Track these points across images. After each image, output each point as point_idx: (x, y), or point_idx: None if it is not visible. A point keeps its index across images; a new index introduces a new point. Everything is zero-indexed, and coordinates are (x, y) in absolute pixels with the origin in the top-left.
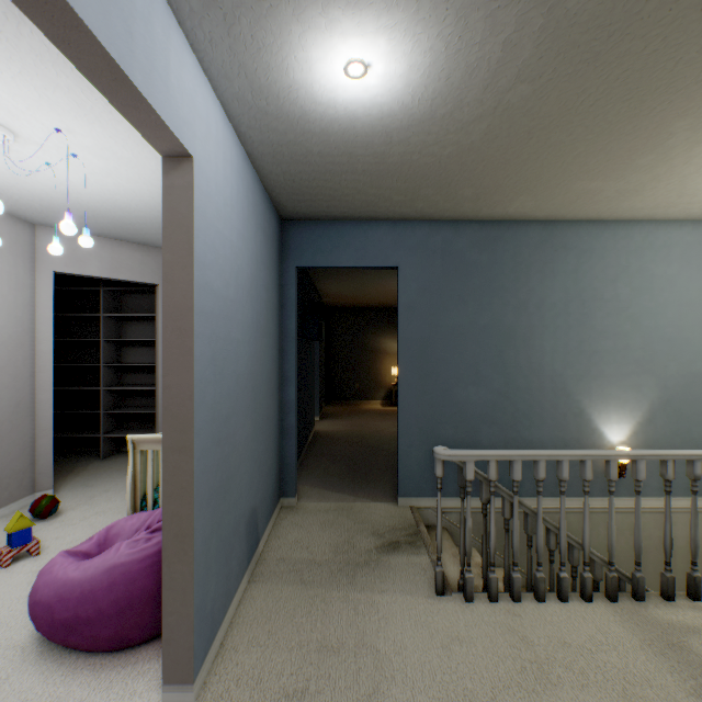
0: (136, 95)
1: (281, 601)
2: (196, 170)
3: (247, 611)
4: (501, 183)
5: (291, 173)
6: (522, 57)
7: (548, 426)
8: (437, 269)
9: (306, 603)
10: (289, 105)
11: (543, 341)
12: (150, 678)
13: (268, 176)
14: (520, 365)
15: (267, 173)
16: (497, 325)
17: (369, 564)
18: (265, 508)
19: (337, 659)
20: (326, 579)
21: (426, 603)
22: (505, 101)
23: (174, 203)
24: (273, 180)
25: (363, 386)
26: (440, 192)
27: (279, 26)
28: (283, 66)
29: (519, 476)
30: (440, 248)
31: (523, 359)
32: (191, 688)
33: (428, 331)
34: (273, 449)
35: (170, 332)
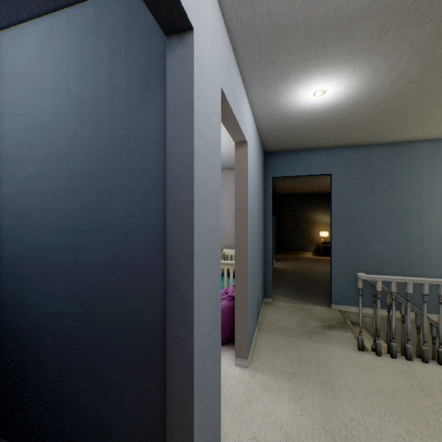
0: (238, 128)
1: (275, 340)
2: (248, 147)
3: (260, 341)
4: (399, 125)
5: (276, 134)
6: (410, 75)
7: (436, 269)
8: (356, 174)
9: (288, 343)
10: (283, 109)
11: (431, 215)
12: (227, 356)
13: (264, 136)
14: (414, 230)
15: (263, 135)
16: (397, 206)
17: (317, 332)
18: (260, 300)
19: (308, 365)
20: (295, 335)
21: (352, 353)
22: (400, 92)
23: (240, 162)
24: (266, 137)
25: (300, 243)
26: (359, 133)
27: (287, 86)
28: (284, 97)
29: (410, 291)
30: (358, 162)
31: (416, 226)
32: (246, 361)
33: (350, 210)
34: (262, 271)
35: (238, 214)
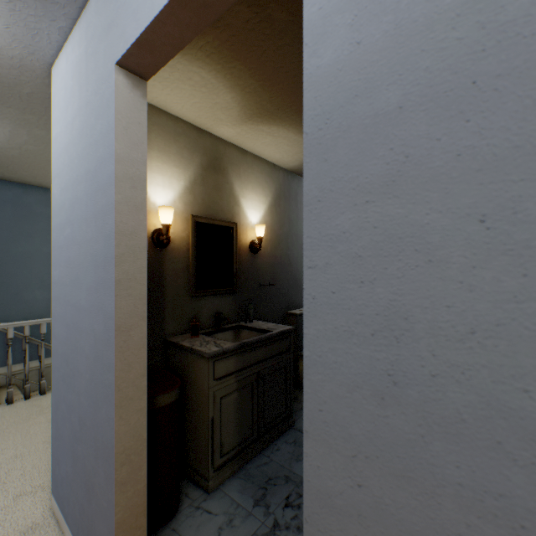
0: None
1: None
2: None
3: None
4: (48, 175)
5: None
6: (25, 138)
7: None
8: (9, 213)
9: None
10: None
11: None
12: None
13: None
14: None
15: None
16: None
17: None
18: None
19: None
20: None
21: None
22: (25, 147)
23: None
24: None
25: None
26: (3, 168)
27: None
28: None
29: (46, 331)
30: (12, 200)
31: None
32: None
33: (0, 255)
34: None
35: None
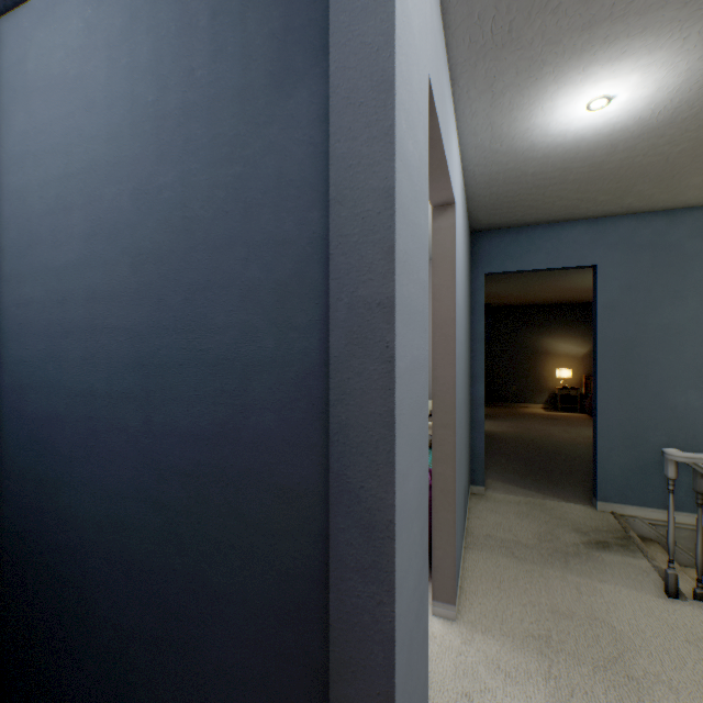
0: (443, 174)
1: (500, 567)
2: (455, 213)
3: (472, 568)
4: None
5: (497, 193)
6: None
7: None
8: (644, 264)
9: (525, 574)
10: (519, 143)
11: None
12: None
13: (474, 198)
14: None
15: (474, 197)
16: None
17: (578, 555)
18: (466, 490)
19: (571, 623)
20: (537, 559)
21: (656, 601)
22: None
23: (440, 240)
24: (478, 201)
25: (521, 388)
26: (657, 185)
27: (536, 91)
28: (527, 116)
29: None
30: (648, 241)
31: None
32: (453, 608)
33: (633, 331)
34: (468, 439)
35: (437, 338)
